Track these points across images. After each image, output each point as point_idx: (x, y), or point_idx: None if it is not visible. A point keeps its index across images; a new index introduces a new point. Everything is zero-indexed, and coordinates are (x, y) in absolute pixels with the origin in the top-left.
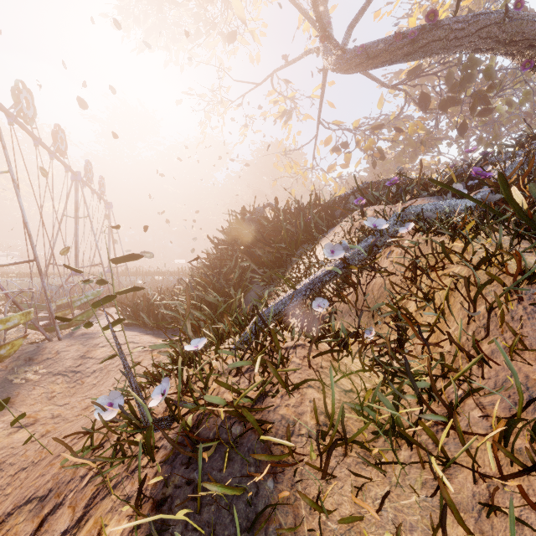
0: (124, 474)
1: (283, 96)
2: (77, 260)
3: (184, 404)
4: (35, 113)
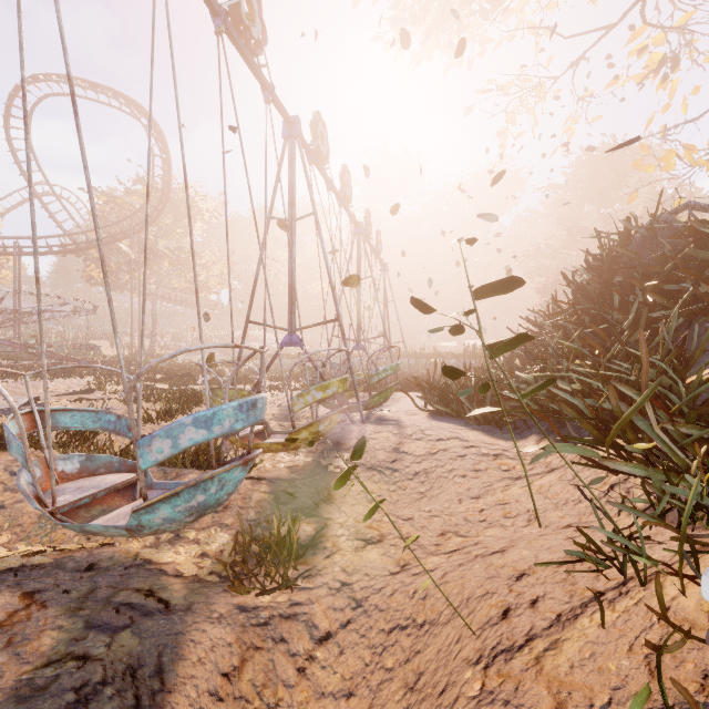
0: None
1: (663, 29)
2: (359, 331)
3: None
4: (328, 151)
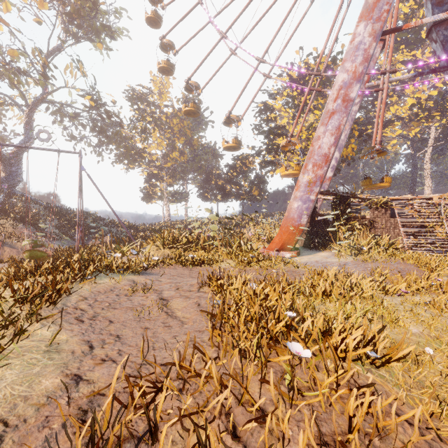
0: None
1: None
2: None
3: None
4: None
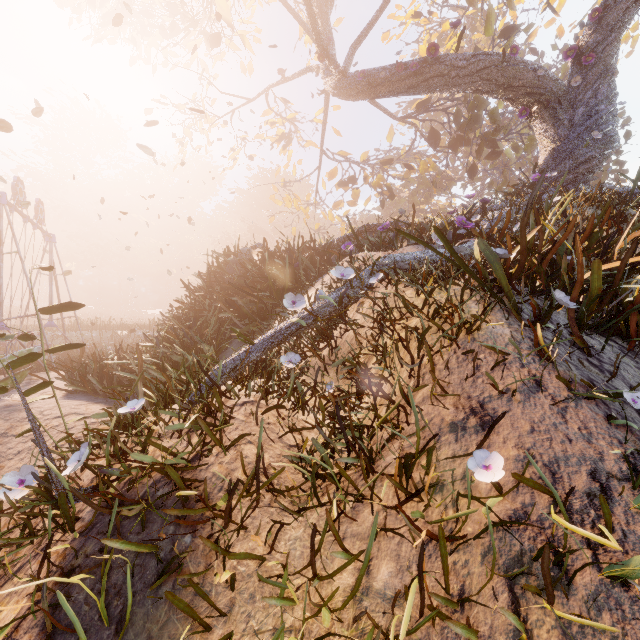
0: (31, 555)
1: (281, 117)
2: (0, 309)
3: (109, 472)
4: None
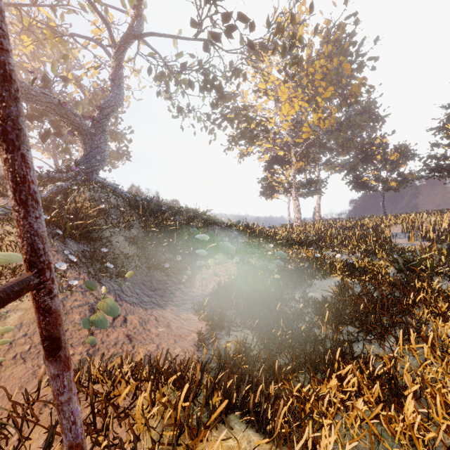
0: None
1: None
2: None
3: None
4: None
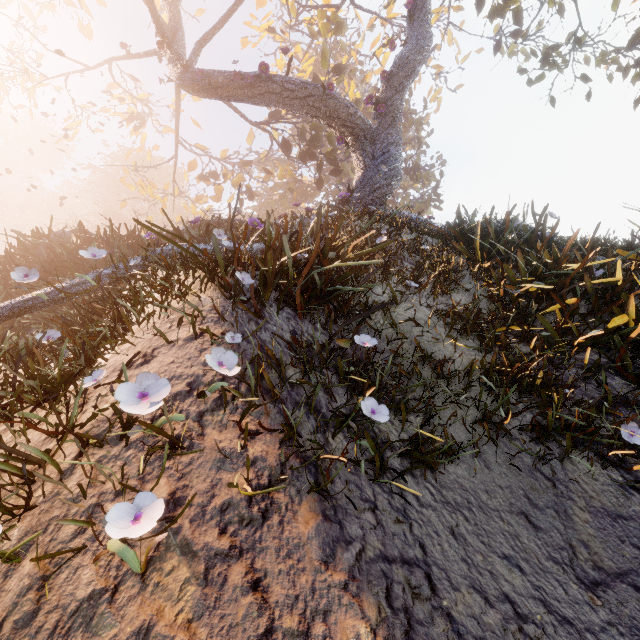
0: None
1: (131, 95)
2: None
3: None
4: None
